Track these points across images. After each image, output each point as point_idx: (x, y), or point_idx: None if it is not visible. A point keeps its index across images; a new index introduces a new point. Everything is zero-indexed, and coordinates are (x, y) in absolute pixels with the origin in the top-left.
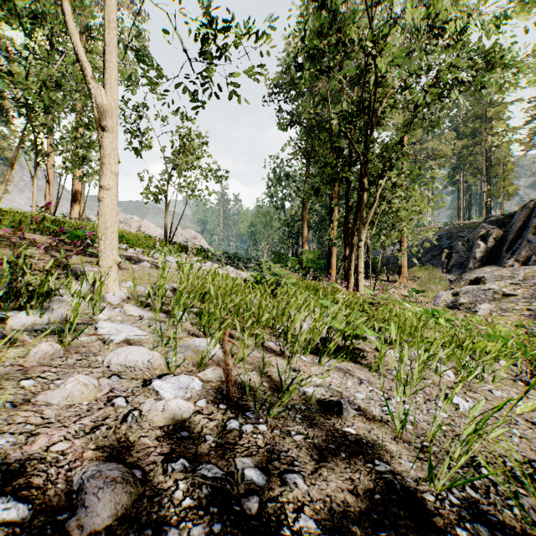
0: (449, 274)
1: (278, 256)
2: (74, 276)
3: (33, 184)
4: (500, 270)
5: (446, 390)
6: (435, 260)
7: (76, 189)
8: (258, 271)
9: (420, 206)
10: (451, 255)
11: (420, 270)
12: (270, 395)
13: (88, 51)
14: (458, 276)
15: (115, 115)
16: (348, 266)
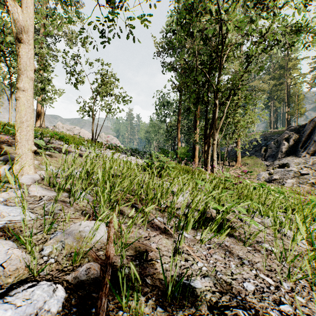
0: (266, 161)
1: (163, 150)
2: (4, 162)
3: (10, 105)
4: (297, 158)
5: (313, 263)
6: (257, 153)
7: (39, 109)
8: (149, 159)
9: (252, 118)
10: (267, 149)
11: (248, 159)
12: (152, 304)
13: (36, 12)
14: (271, 163)
15: (30, 31)
16: (207, 156)
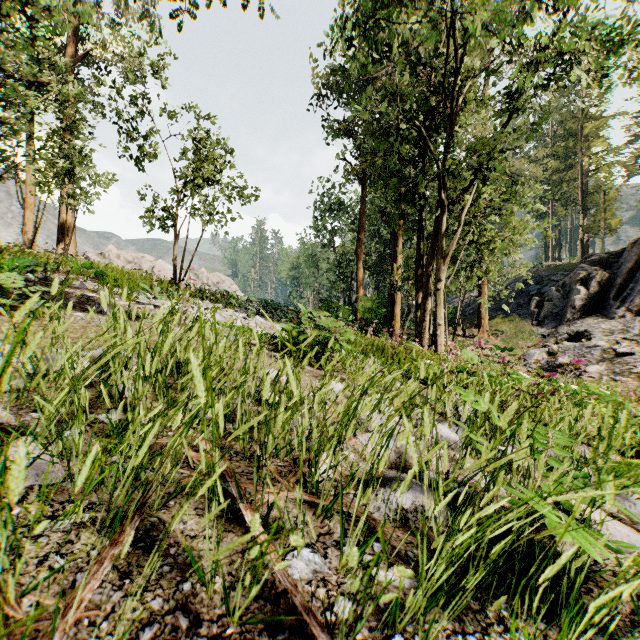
0: (541, 327)
1: (326, 305)
2: None
3: None
4: (607, 321)
5: None
6: (523, 310)
7: (64, 217)
8: (294, 323)
9: (521, 234)
10: (543, 303)
11: (504, 323)
12: None
13: None
14: (553, 330)
15: None
16: (422, 317)
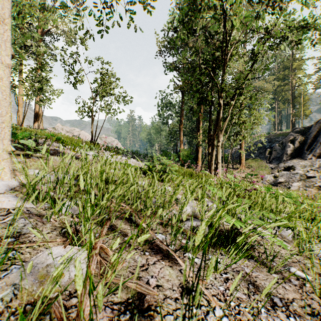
0: (270, 164)
1: (165, 153)
2: None
3: None
4: (303, 161)
5: None
6: (262, 155)
7: (37, 110)
8: (150, 162)
9: (258, 119)
10: (272, 152)
11: (253, 162)
12: None
13: (29, 5)
14: (276, 165)
15: (6, 8)
16: (211, 159)
